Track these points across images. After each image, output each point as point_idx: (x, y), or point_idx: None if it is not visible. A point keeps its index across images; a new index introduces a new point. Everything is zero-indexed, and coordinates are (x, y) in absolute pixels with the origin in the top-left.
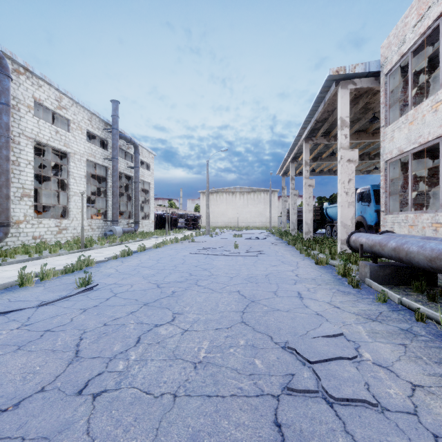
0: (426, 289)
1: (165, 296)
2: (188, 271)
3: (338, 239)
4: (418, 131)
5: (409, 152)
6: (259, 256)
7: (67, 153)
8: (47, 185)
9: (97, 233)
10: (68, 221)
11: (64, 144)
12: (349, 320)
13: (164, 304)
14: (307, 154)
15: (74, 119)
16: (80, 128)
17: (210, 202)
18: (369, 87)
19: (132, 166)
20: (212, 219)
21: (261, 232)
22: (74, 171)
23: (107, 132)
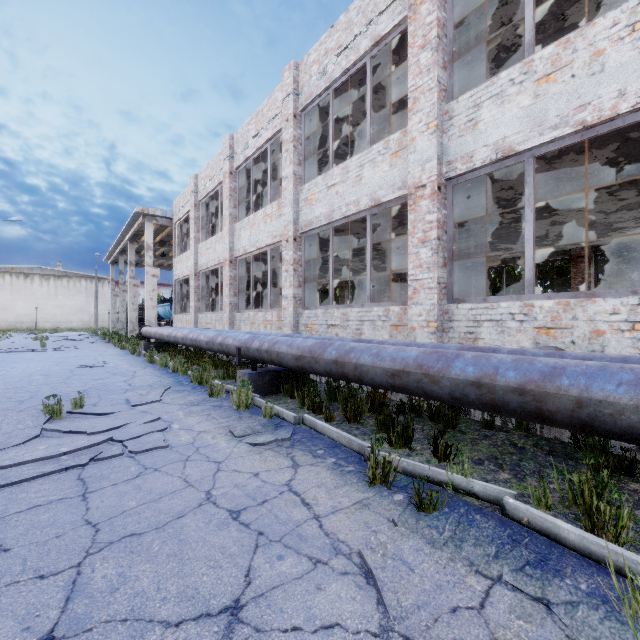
0: (162, 350)
1: None
2: None
3: None
4: (183, 268)
5: (182, 278)
6: (72, 350)
7: None
8: None
9: None
10: None
11: None
12: (115, 360)
13: None
14: (132, 254)
15: None
16: None
17: None
18: (168, 225)
19: None
20: None
21: (80, 334)
22: None
23: None
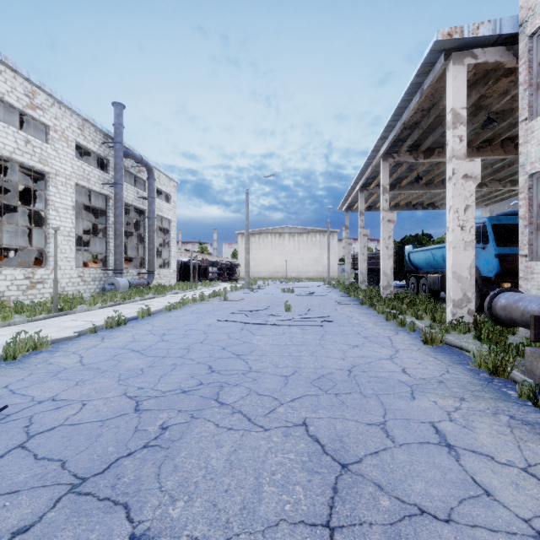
0: None
1: (138, 447)
2: (208, 362)
3: (448, 300)
4: None
5: None
6: (325, 326)
7: (44, 173)
8: (34, 222)
9: (93, 287)
10: (45, 270)
11: (39, 160)
12: None
13: (124, 484)
14: (386, 177)
15: (56, 126)
16: (65, 138)
17: (251, 246)
18: (498, 61)
19: (145, 196)
20: (253, 267)
21: (318, 285)
22: (56, 200)
23: (107, 147)
